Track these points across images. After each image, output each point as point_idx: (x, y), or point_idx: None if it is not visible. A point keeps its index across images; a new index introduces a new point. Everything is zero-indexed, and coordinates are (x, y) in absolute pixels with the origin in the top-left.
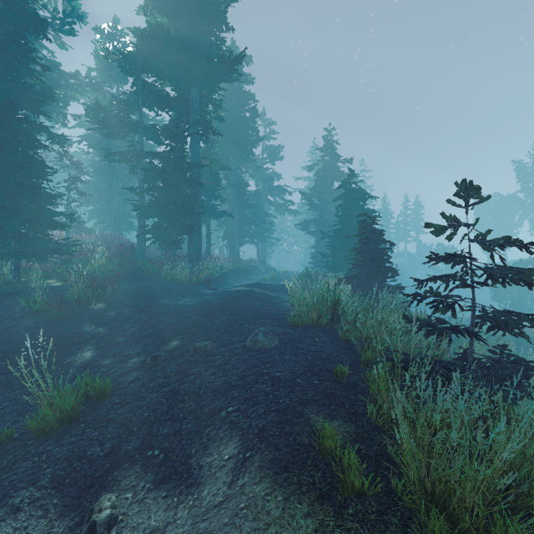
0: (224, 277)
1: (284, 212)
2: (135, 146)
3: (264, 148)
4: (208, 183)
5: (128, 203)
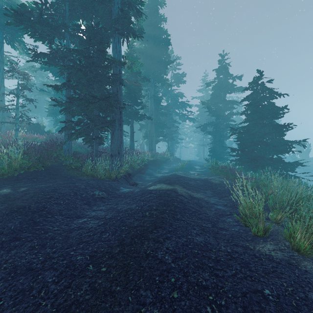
0: (145, 167)
1: (185, 120)
2: (63, 50)
3: (172, 76)
4: (129, 83)
5: (51, 99)
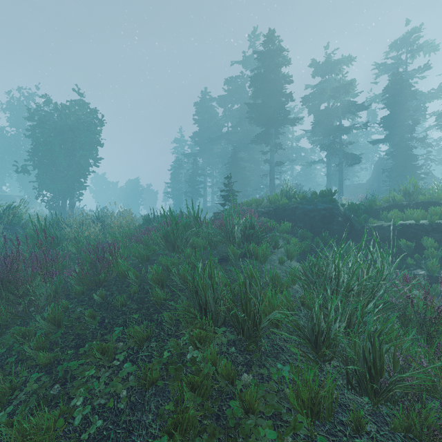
0: None
1: None
2: None
3: None
4: None
5: None
